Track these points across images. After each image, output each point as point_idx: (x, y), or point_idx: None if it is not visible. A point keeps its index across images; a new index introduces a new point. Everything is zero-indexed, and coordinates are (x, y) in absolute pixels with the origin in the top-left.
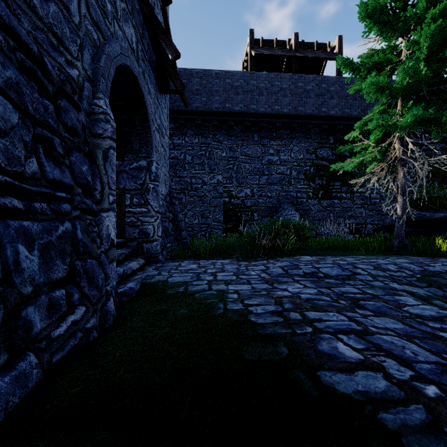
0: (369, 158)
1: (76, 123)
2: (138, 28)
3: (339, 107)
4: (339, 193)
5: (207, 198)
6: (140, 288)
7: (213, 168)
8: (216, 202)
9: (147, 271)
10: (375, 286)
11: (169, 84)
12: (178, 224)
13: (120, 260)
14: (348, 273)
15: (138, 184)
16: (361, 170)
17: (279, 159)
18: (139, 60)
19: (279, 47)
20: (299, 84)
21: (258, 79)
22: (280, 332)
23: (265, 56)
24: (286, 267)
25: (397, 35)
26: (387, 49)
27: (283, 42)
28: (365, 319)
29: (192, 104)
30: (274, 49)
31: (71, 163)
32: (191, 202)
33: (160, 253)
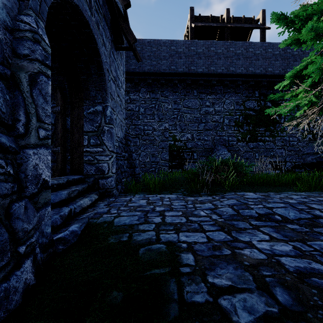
0: (305, 101)
1: None
2: None
3: (263, 67)
4: (263, 136)
5: (157, 141)
6: (83, 231)
7: (161, 118)
8: (163, 145)
9: (98, 207)
10: None
11: (123, 40)
12: (132, 162)
13: (72, 196)
14: (308, 216)
15: (95, 127)
16: (281, 118)
17: (214, 110)
18: (92, 9)
19: (214, 21)
20: (230, 49)
21: (197, 46)
22: None
23: (203, 27)
24: (235, 207)
25: None
26: (317, 4)
27: (216, 17)
28: None
29: (144, 67)
30: (209, 23)
31: None
32: (144, 144)
33: (115, 188)
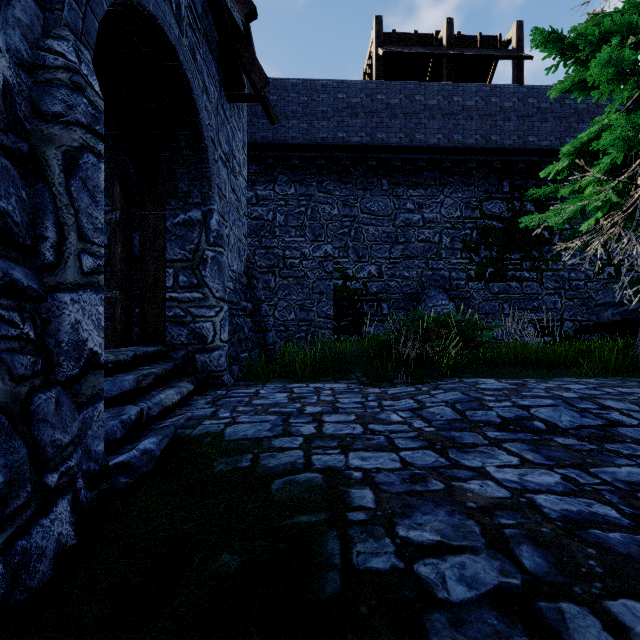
0: (596, 202)
1: None
2: None
3: (518, 134)
4: (518, 271)
5: (309, 280)
6: (165, 451)
7: (318, 234)
8: (322, 287)
9: (194, 407)
10: None
11: (242, 82)
12: (261, 321)
13: (144, 386)
14: (597, 421)
15: (187, 251)
16: (554, 235)
17: (422, 218)
18: (182, 22)
19: (421, 44)
20: (454, 99)
21: (389, 93)
22: None
23: (400, 55)
24: (458, 405)
25: None
26: (622, 13)
27: (427, 36)
28: None
29: (285, 134)
30: (413, 47)
31: None
32: (284, 286)
33: (227, 371)
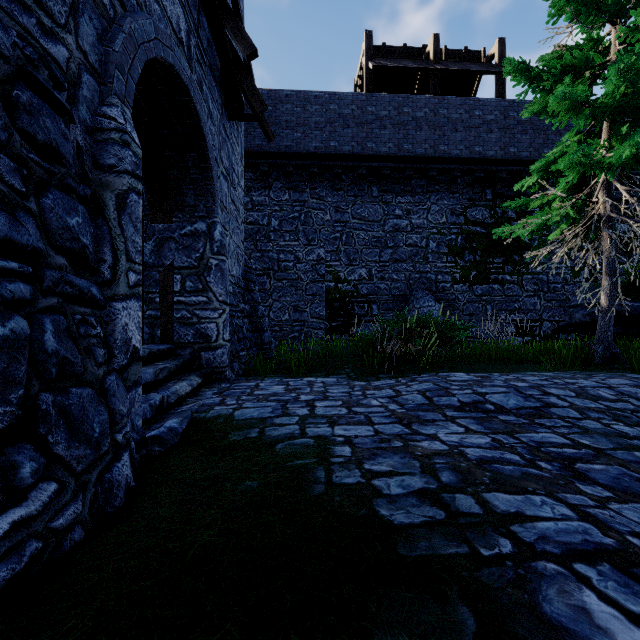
0: (557, 216)
1: (58, 139)
2: (191, 9)
3: (500, 145)
4: (500, 274)
5: (303, 283)
6: (186, 429)
7: (311, 238)
8: (315, 289)
9: (204, 397)
10: (590, 430)
11: (242, 104)
12: (258, 321)
13: (160, 379)
14: (536, 404)
15: (193, 259)
16: (534, 240)
17: (410, 224)
18: (192, 61)
19: (410, 57)
20: (440, 111)
21: (379, 105)
22: (445, 554)
23: (389, 69)
24: (428, 393)
25: (600, 22)
26: (583, 46)
27: (415, 49)
28: (607, 511)
29: (280, 142)
30: (402, 60)
31: (43, 210)
32: (279, 288)
33: (229, 367)
